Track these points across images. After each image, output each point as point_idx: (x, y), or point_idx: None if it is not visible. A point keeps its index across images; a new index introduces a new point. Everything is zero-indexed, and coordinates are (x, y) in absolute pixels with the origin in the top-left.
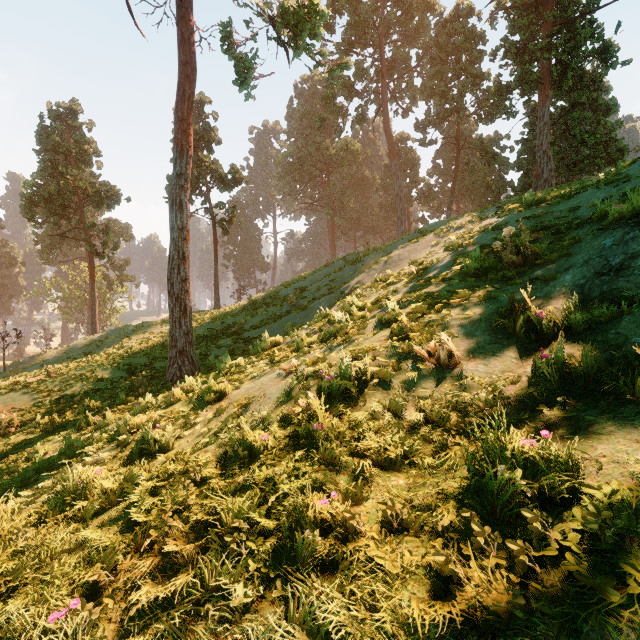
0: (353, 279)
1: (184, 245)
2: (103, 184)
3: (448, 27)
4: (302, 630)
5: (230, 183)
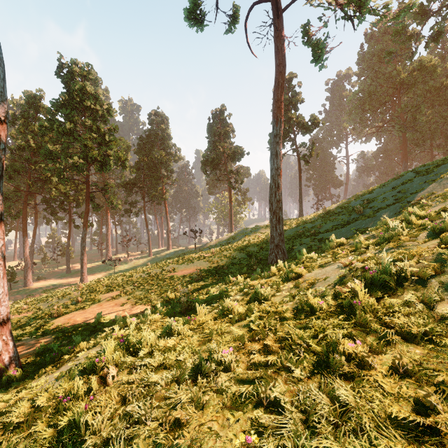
0: (421, 189)
1: (278, 179)
2: (235, 147)
3: None
4: (327, 396)
5: (310, 128)
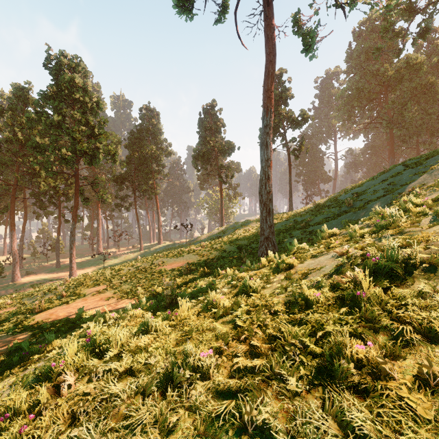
0: (412, 181)
1: (268, 170)
2: (226, 142)
3: None
4: (334, 421)
5: (300, 123)
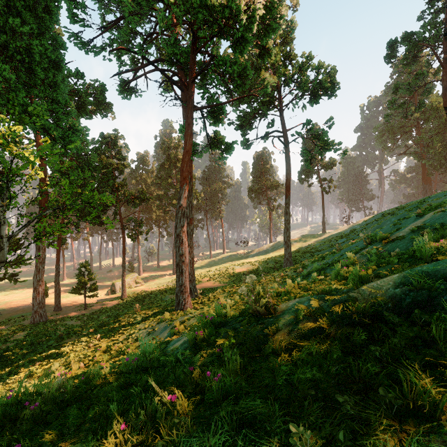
0: (363, 233)
1: (288, 225)
2: (273, 181)
3: None
4: None
5: (329, 167)
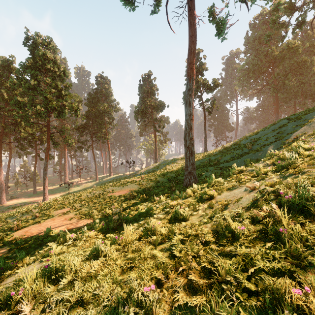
0: (296, 130)
1: (191, 122)
2: (159, 101)
3: None
4: None
5: (212, 88)
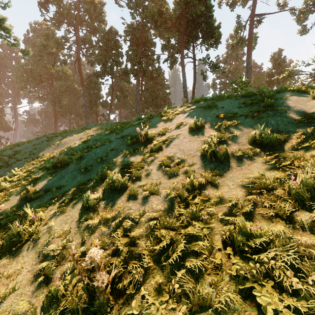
0: (41, 151)
1: None
2: None
3: (106, 36)
4: None
5: None
